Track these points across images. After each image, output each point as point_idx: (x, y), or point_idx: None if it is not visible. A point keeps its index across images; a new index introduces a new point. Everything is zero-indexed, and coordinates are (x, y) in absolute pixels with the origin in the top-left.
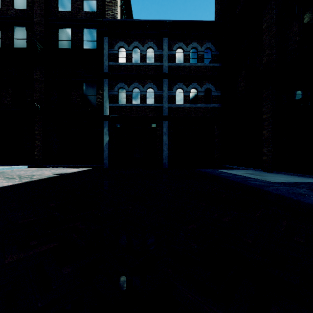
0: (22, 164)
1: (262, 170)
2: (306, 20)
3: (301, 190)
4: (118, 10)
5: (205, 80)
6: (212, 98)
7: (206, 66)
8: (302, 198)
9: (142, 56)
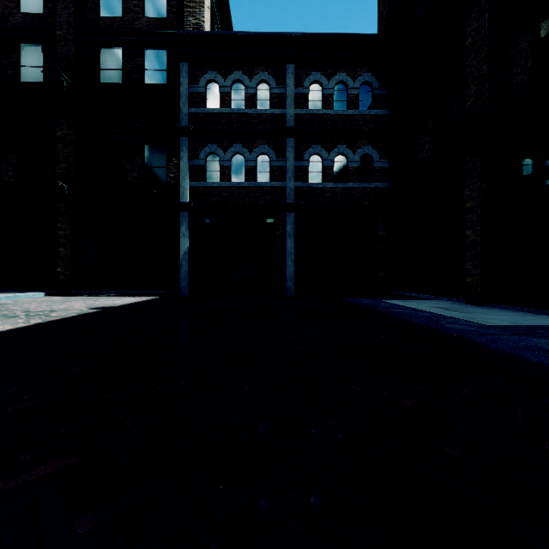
0: (35, 290)
1: (464, 302)
2: (546, 30)
3: (543, 342)
4: (205, 15)
5: (360, 140)
6: (374, 171)
7: (362, 115)
8: (548, 360)
9: (248, 98)
